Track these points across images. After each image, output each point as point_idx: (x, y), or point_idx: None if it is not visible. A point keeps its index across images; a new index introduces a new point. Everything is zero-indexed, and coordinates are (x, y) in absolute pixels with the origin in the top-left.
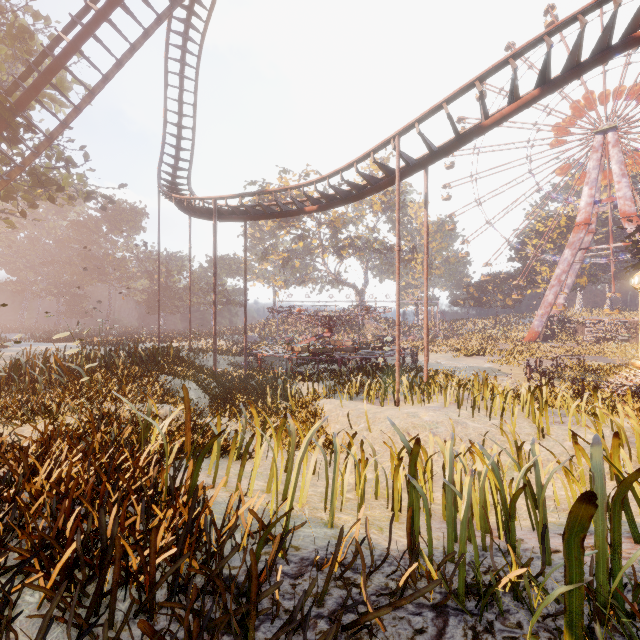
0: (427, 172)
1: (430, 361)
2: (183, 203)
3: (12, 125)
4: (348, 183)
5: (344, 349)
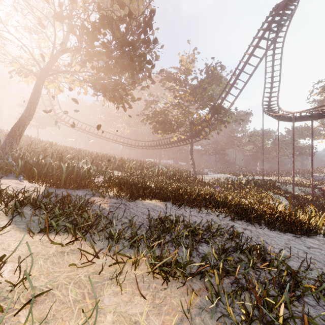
0: None
1: None
2: (275, 115)
3: (219, 110)
4: None
5: None
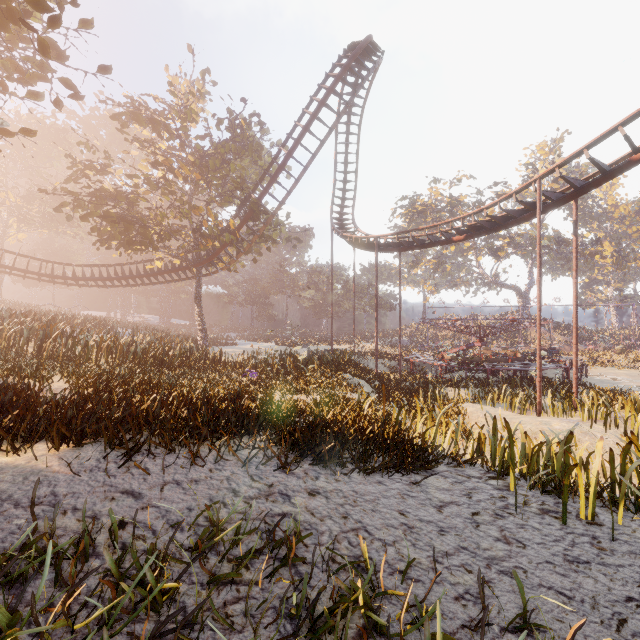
0: (576, 200)
1: (605, 377)
2: (350, 238)
3: (256, 212)
4: (492, 218)
5: (495, 359)
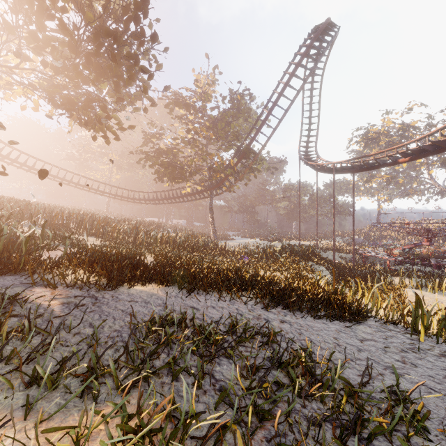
0: None
1: None
2: (313, 165)
3: (247, 153)
4: (434, 142)
5: (442, 256)
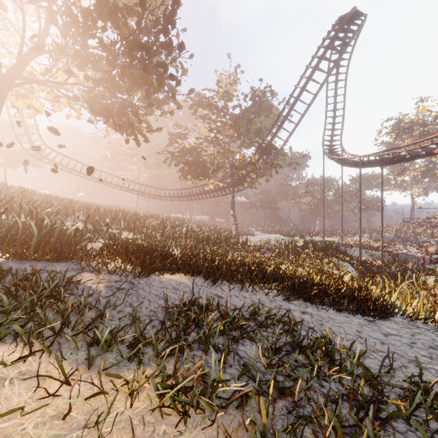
0: None
1: None
2: (338, 159)
3: (269, 150)
4: None
5: None
